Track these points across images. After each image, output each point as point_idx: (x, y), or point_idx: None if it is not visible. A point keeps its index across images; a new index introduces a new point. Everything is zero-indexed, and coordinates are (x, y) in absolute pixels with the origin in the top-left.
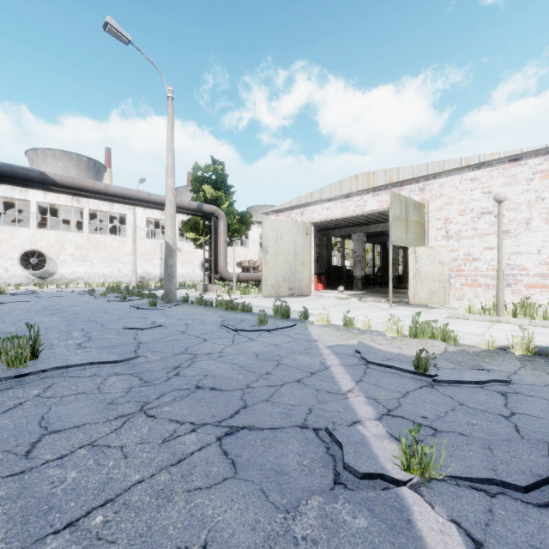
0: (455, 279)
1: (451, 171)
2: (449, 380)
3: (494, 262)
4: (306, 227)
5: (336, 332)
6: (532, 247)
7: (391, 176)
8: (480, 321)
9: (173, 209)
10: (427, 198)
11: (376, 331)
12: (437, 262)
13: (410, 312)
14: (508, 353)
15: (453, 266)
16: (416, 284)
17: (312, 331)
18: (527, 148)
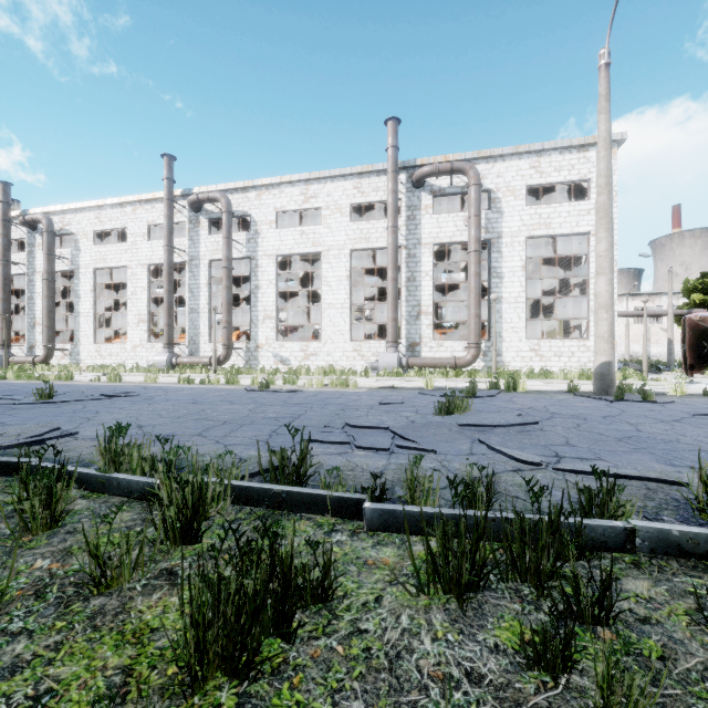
0: None
1: None
2: None
3: None
4: None
5: None
6: None
7: None
8: None
9: (672, 322)
10: None
11: None
12: None
13: None
14: None
15: None
16: None
17: None
18: None
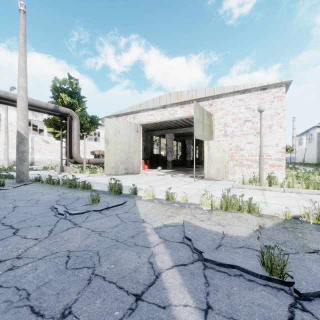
0: (230, 161)
1: (228, 94)
2: (317, 291)
3: (252, 151)
4: (137, 127)
5: (161, 207)
6: (273, 142)
7: (192, 95)
8: (253, 189)
9: (25, 104)
10: (214, 110)
11: (192, 204)
12: (221, 150)
13: (207, 184)
14: (304, 223)
15: (229, 153)
16: (209, 165)
17: (140, 208)
18: (271, 82)
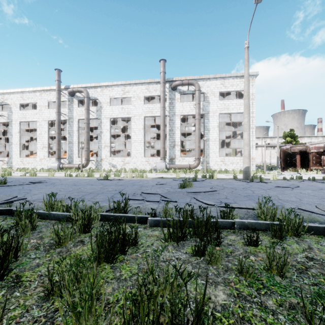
0: None
1: None
2: None
3: None
4: None
5: None
6: None
7: None
8: None
9: (278, 149)
10: None
11: None
12: None
13: None
14: None
15: None
16: None
17: None
18: None
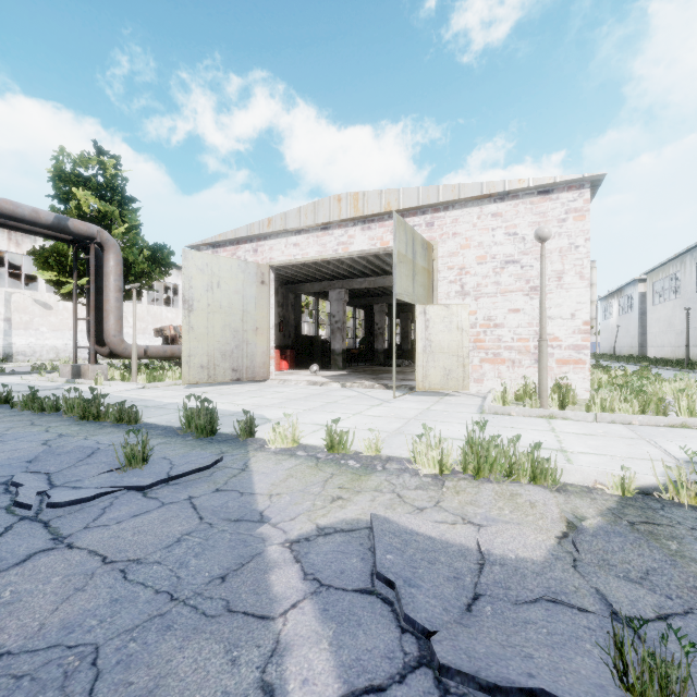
0: (472, 353)
1: (468, 200)
2: None
3: (521, 330)
4: (262, 272)
5: (313, 472)
6: (565, 310)
7: (389, 201)
8: (527, 416)
9: None
10: (437, 237)
11: (392, 459)
12: (454, 327)
13: (423, 405)
14: (668, 507)
15: (470, 334)
16: (426, 360)
17: (258, 475)
18: (561, 177)
